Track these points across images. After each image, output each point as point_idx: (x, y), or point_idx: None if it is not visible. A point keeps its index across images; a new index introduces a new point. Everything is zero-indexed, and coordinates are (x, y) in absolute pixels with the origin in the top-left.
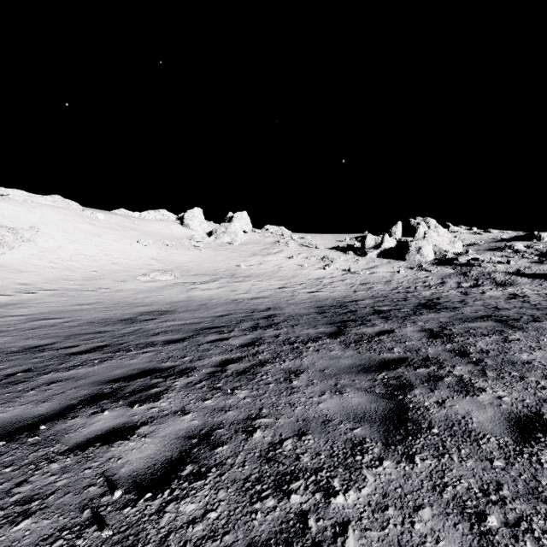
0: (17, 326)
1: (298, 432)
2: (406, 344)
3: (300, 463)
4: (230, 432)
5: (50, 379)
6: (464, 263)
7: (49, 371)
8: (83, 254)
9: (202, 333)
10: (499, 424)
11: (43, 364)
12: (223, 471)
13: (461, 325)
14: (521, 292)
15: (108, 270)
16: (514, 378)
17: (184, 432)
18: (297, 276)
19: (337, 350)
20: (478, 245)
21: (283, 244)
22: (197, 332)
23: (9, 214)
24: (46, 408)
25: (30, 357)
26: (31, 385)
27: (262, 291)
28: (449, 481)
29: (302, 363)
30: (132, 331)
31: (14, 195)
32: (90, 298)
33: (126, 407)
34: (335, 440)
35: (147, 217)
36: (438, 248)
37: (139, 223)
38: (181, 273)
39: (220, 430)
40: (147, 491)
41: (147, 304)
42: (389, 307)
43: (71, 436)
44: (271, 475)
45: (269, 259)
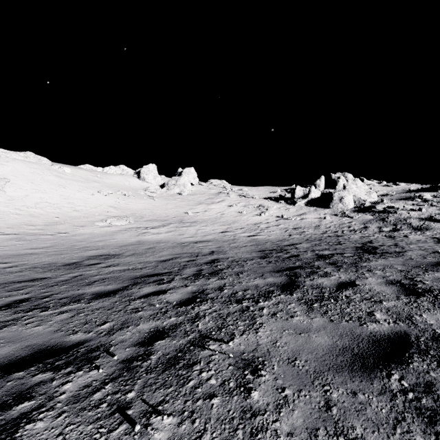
0: None
1: None
2: (386, 306)
3: None
4: None
5: None
6: (381, 210)
7: None
8: (47, 202)
9: (139, 283)
10: None
11: None
12: None
13: (427, 275)
14: None
15: (69, 216)
16: None
17: None
18: (237, 222)
19: (299, 315)
20: (390, 195)
21: (224, 194)
22: (135, 280)
23: None
24: None
25: None
26: None
27: (207, 234)
28: None
29: (259, 341)
30: (69, 278)
31: None
32: (46, 242)
33: None
34: None
35: (109, 172)
36: (357, 198)
37: (102, 176)
38: (135, 219)
39: None
40: None
41: (98, 248)
42: (329, 251)
43: None
44: None
45: (213, 207)
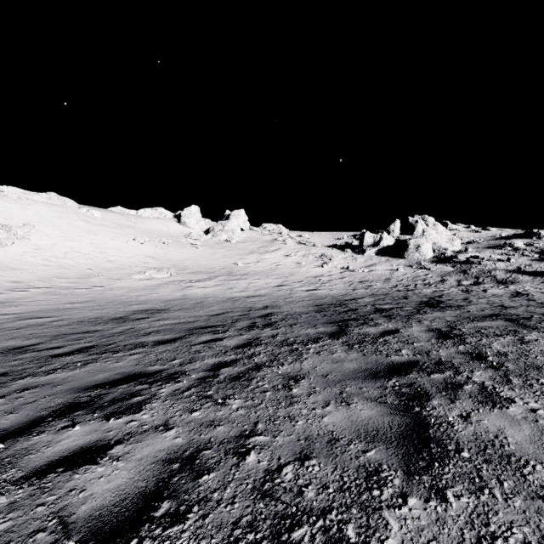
0: (3, 326)
1: (300, 454)
2: (414, 346)
3: (303, 500)
4: (218, 455)
5: (25, 385)
6: (464, 261)
7: (26, 375)
8: (77, 251)
9: (195, 333)
10: (542, 446)
11: (21, 367)
12: (207, 511)
13: (470, 324)
14: (524, 290)
15: (103, 268)
16: (543, 386)
17: (164, 453)
18: (295, 274)
19: (339, 352)
20: (477, 243)
21: (281, 241)
22: (191, 331)
23: (3, 211)
24: (11, 420)
25: (9, 359)
26: (2, 392)
27: (260, 289)
28: (498, 530)
29: (303, 367)
30: (122, 330)
31: (8, 192)
32: (83, 296)
33: (101, 420)
34: (345, 467)
35: (144, 215)
36: (437, 246)
37: (136, 221)
38: (177, 271)
39: (206, 451)
40: (108, 540)
41: (141, 302)
42: (390, 305)
43: (31, 458)
44: (267, 518)
45: (267, 257)
